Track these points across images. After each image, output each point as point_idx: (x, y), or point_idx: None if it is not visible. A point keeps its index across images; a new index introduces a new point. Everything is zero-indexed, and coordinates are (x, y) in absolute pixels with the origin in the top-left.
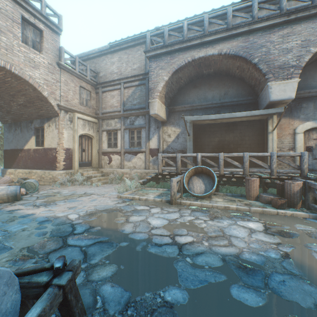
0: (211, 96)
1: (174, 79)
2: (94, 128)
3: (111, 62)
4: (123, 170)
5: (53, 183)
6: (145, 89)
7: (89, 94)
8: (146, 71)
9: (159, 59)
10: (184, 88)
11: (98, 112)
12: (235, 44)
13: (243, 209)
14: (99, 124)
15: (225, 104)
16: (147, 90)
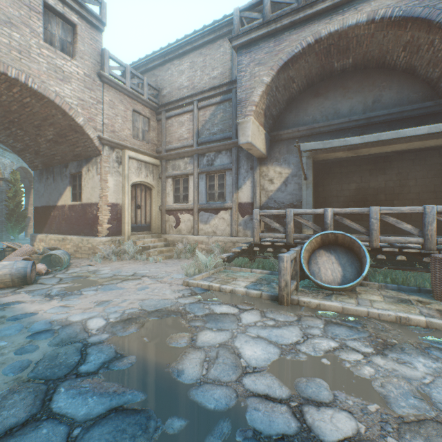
0: (347, 109)
1: (280, 80)
2: (155, 173)
3: (179, 71)
4: (197, 237)
5: (92, 256)
6: (232, 108)
7: (147, 122)
8: (232, 77)
9: (254, 48)
10: (298, 99)
11: (161, 149)
12: None
13: None
14: (162, 167)
15: (374, 120)
16: (234, 109)
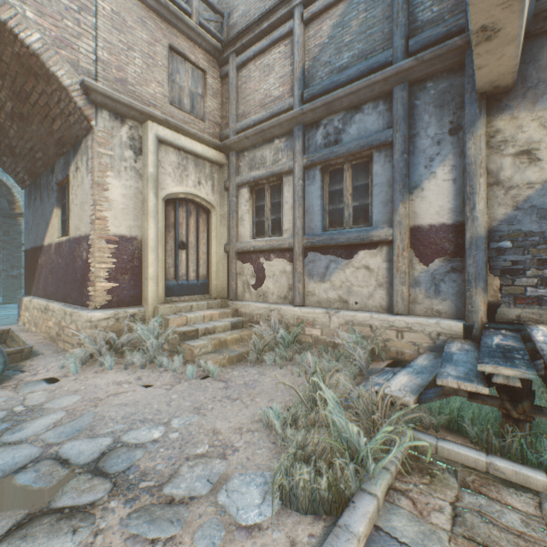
0: None
1: None
2: (216, 179)
3: None
4: (301, 311)
5: (67, 353)
6: None
7: (200, 79)
8: None
9: None
10: None
11: (227, 131)
12: None
13: None
14: (229, 167)
15: None
16: None
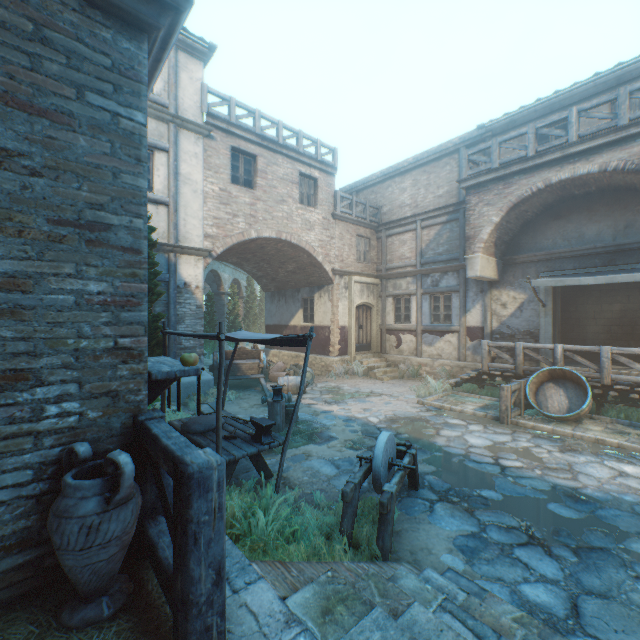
0: (593, 233)
1: (510, 216)
2: (375, 292)
3: (400, 188)
4: (420, 359)
5: (327, 373)
6: (459, 229)
7: (367, 242)
8: (460, 197)
9: (482, 189)
10: (535, 221)
11: (380, 267)
12: (636, 151)
13: (632, 447)
14: (382, 286)
15: (625, 246)
16: (461, 230)
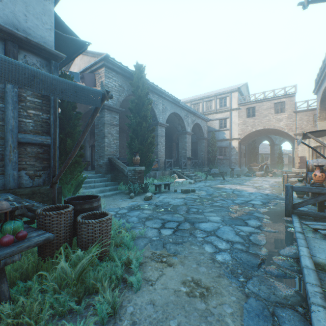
0: None
1: None
2: None
3: None
4: None
5: None
6: None
7: None
8: None
9: (317, 95)
10: None
11: None
12: None
13: None
14: None
15: None
16: None
